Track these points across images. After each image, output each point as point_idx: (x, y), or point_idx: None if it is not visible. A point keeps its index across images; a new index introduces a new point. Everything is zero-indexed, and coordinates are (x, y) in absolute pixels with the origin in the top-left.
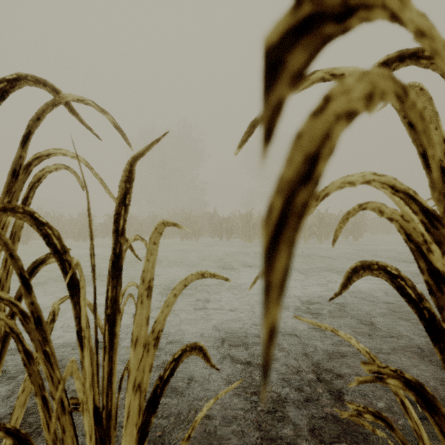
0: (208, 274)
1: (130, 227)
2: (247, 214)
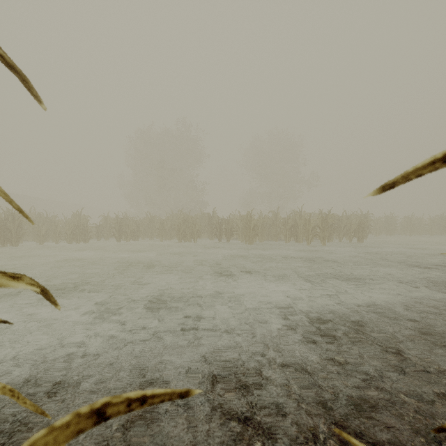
0: (122, 402)
1: (126, 228)
2: (247, 215)
